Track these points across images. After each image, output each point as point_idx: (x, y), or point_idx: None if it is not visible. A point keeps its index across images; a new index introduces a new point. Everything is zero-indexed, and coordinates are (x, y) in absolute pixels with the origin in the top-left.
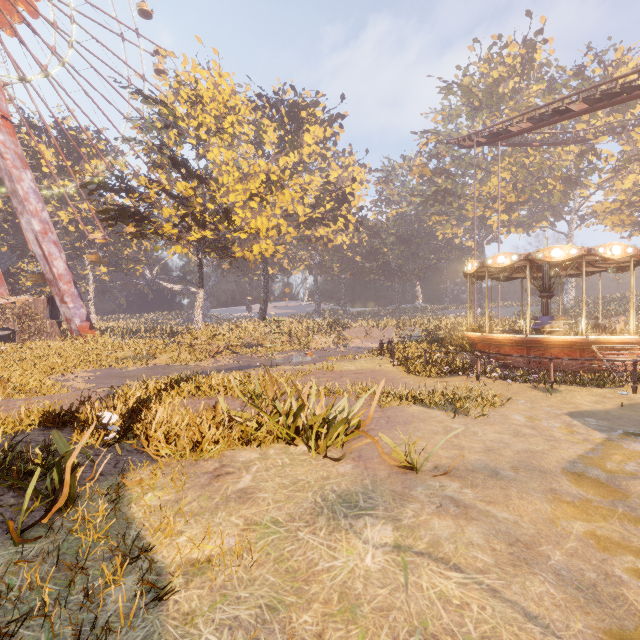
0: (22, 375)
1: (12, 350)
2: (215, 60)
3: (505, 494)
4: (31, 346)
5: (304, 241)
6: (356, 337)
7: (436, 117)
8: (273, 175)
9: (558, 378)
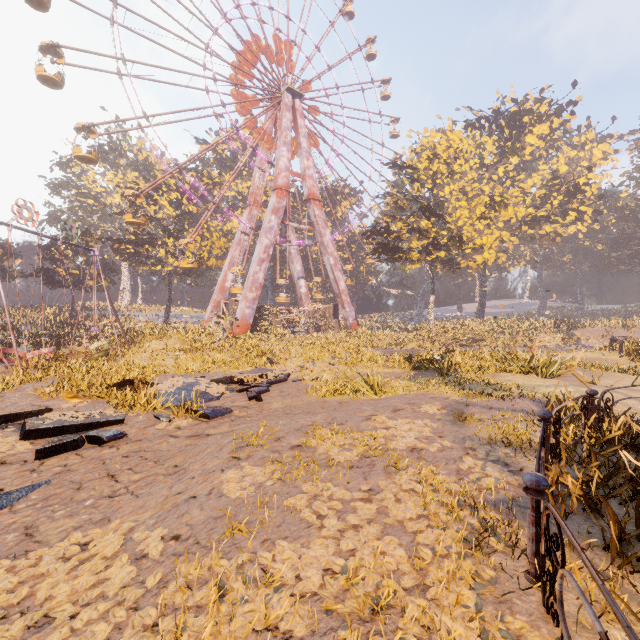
0: (359, 346)
1: (325, 336)
2: (449, 126)
3: None
4: (332, 335)
5: (525, 239)
6: (591, 337)
7: None
8: (496, 197)
9: None
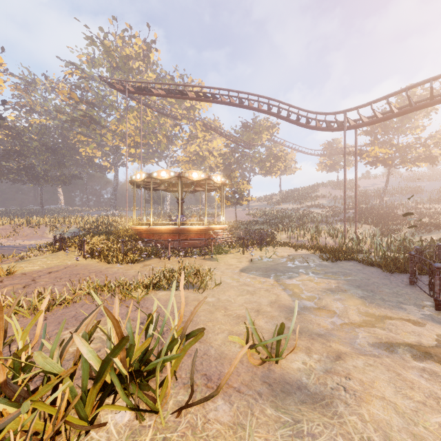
0: None
1: None
2: None
3: (322, 343)
4: None
5: None
6: None
7: (82, 56)
8: None
9: (215, 251)
